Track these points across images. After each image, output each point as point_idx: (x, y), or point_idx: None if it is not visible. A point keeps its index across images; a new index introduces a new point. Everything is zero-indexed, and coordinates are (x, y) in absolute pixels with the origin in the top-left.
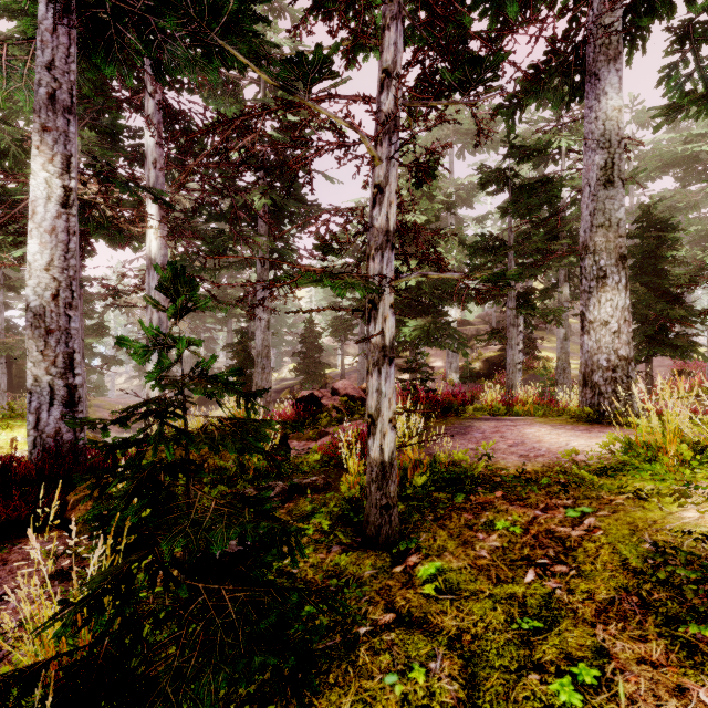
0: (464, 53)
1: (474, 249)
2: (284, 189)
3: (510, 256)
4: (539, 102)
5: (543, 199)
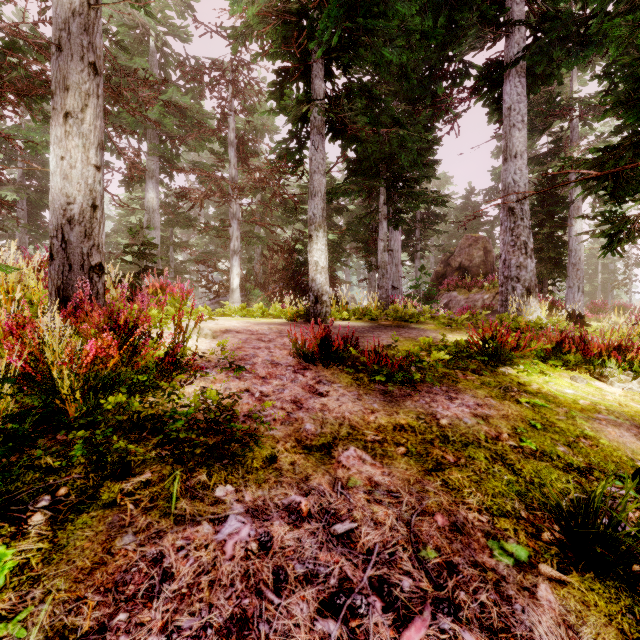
0: (114, 149)
1: (161, 243)
2: (42, 186)
3: (171, 249)
4: (140, 184)
5: (184, 222)
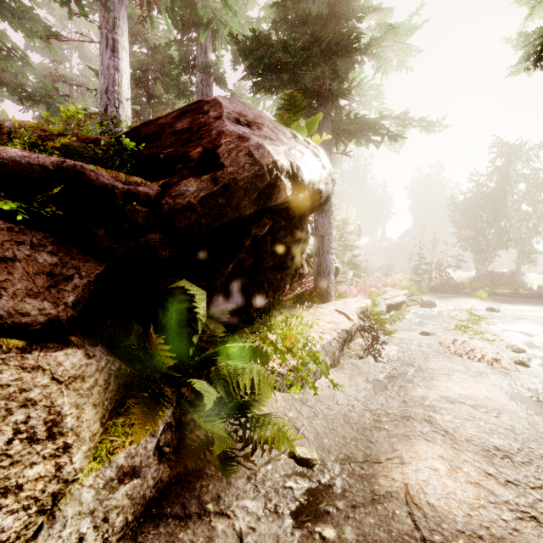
0: None
1: None
2: None
3: None
4: None
5: None
